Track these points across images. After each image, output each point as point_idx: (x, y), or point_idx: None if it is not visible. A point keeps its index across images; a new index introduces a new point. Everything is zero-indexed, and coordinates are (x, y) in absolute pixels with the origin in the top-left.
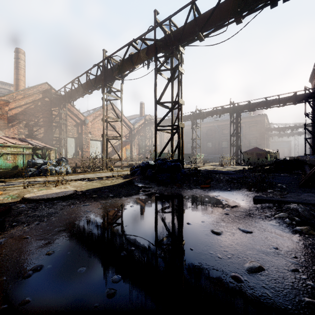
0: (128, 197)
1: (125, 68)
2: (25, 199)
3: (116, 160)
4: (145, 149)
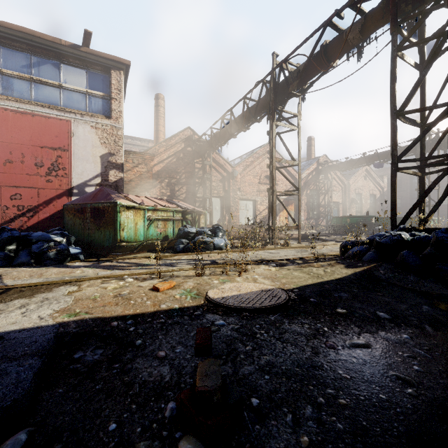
0: (442, 330)
1: (310, 72)
2: (214, 303)
3: (291, 228)
4: (318, 211)
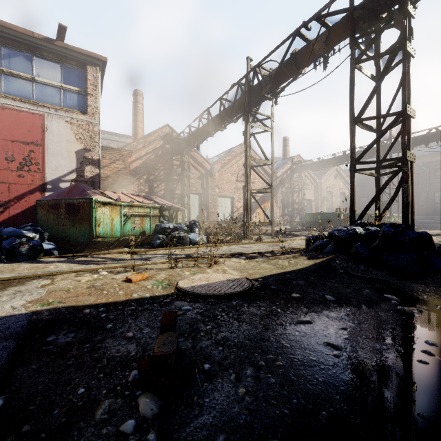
0: (375, 308)
1: (282, 78)
2: (183, 292)
3: (264, 224)
4: (292, 208)
